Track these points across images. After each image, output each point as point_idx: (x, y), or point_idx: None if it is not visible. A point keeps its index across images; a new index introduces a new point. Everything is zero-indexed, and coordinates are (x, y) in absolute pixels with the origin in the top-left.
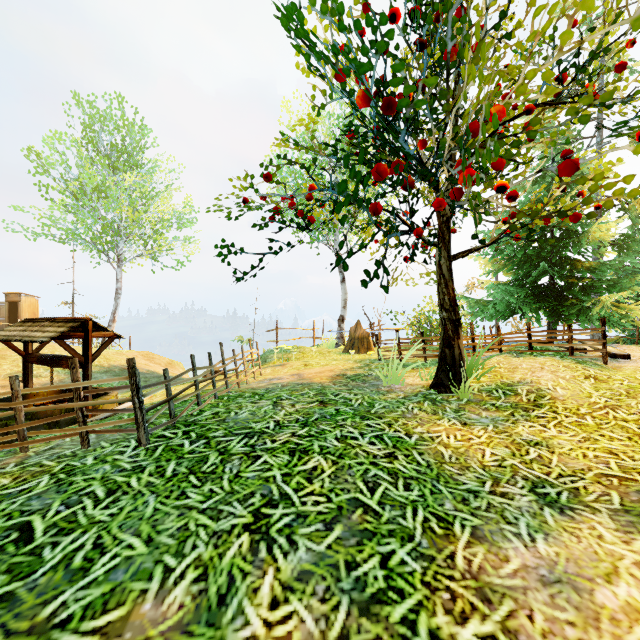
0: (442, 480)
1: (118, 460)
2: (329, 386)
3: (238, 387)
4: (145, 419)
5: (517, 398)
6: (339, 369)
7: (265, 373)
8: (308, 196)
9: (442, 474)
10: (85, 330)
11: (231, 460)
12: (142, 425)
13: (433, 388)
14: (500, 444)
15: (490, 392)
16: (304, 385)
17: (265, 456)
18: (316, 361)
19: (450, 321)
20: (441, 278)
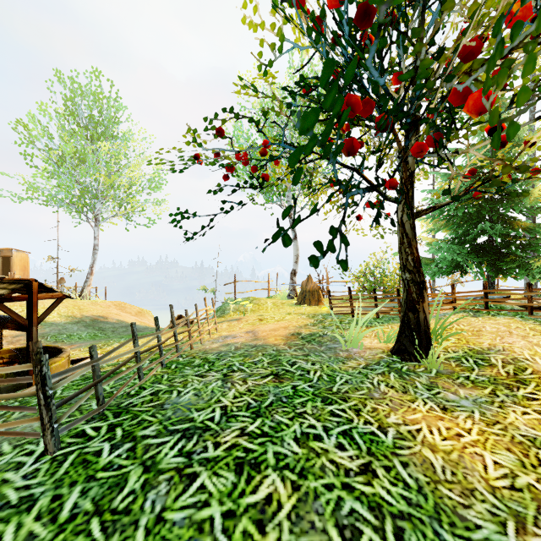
0: (445, 520)
1: (6, 483)
2: (284, 350)
3: (191, 348)
4: (55, 417)
5: (493, 370)
6: (293, 326)
7: (221, 328)
8: (262, 151)
9: (441, 506)
10: (29, 292)
11: (157, 483)
12: (48, 427)
13: (395, 354)
14: (499, 445)
15: (459, 361)
16: (258, 348)
17: (203, 475)
18: (270, 315)
19: (414, 283)
20: (404, 237)
